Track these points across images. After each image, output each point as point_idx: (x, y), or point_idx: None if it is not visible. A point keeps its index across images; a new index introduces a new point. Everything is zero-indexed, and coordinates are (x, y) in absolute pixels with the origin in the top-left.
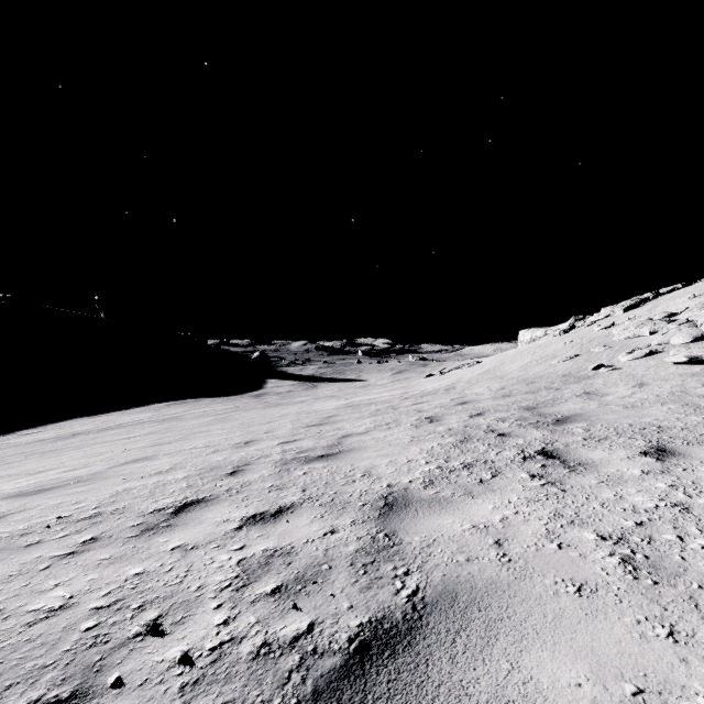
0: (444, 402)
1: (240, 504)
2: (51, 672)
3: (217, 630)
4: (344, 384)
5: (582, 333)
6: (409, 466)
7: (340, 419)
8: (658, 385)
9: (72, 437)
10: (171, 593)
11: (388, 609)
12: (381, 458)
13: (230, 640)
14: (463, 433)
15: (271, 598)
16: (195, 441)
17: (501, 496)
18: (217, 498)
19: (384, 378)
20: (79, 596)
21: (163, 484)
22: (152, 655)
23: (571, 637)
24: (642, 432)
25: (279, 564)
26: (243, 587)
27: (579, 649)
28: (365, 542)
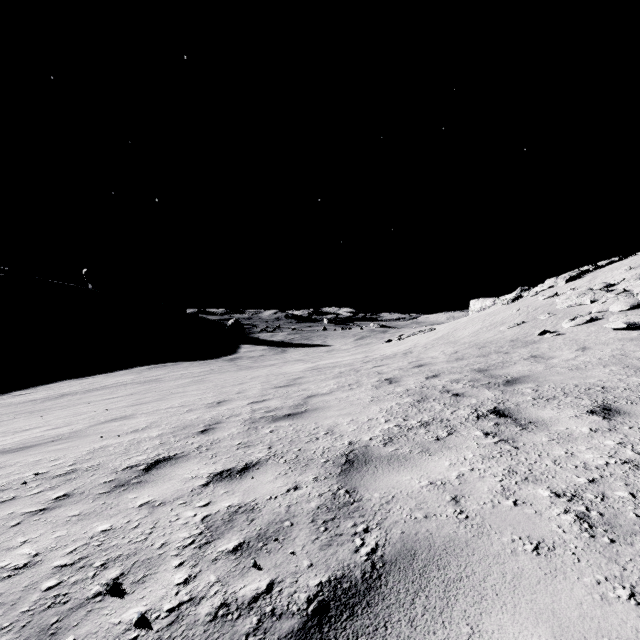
0: (402, 364)
1: (209, 461)
2: (5, 635)
3: (176, 590)
4: (311, 349)
5: (528, 302)
6: (370, 425)
7: (306, 381)
8: (599, 349)
9: (60, 397)
10: (134, 550)
11: (348, 568)
12: (343, 416)
13: (189, 601)
14: (420, 394)
15: (232, 556)
16: (171, 401)
17: (456, 453)
18: (187, 455)
19: (347, 344)
20: (45, 554)
21: (138, 442)
22: (109, 616)
23: (531, 598)
24: (588, 392)
25: (243, 521)
26: (206, 545)
27: (540, 612)
28: (327, 499)
